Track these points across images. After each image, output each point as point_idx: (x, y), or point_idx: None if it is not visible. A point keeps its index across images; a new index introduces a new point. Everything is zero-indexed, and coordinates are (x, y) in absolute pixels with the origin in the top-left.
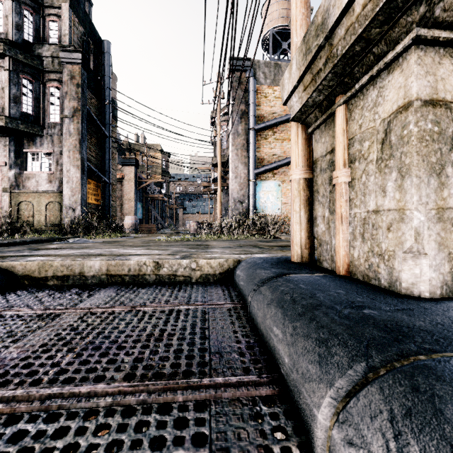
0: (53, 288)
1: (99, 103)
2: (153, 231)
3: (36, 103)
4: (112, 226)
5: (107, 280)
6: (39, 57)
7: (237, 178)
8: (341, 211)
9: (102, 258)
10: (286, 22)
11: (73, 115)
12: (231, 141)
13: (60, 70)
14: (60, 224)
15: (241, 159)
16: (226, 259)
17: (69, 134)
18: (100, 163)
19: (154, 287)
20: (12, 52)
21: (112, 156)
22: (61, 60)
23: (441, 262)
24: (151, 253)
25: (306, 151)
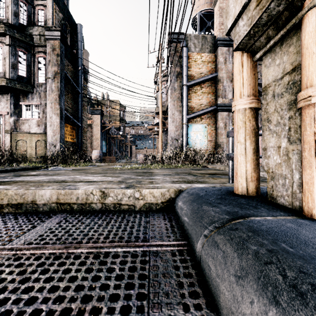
0: (4, 216)
1: (74, 69)
2: (113, 161)
3: (28, 69)
4: (83, 157)
5: (57, 208)
6: (30, 35)
7: (174, 122)
8: (315, 139)
9: (53, 187)
10: (210, 6)
11: (54, 77)
12: (169, 94)
13: (45, 44)
14: (44, 156)
15: (177, 108)
16: (168, 189)
17: (51, 90)
18: (74, 112)
19: (98, 217)
20: (11, 32)
21: (84, 107)
22: (45, 37)
23: None
24: (105, 179)
25: (251, 79)
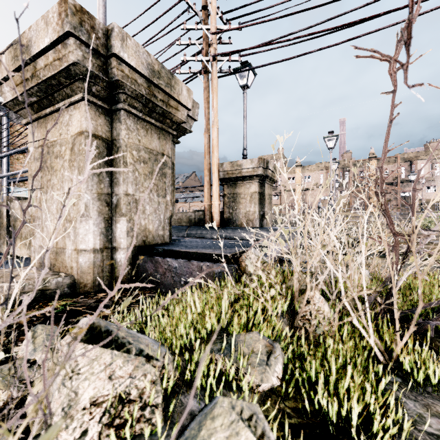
0: None
1: None
2: None
3: None
4: None
5: None
6: None
7: None
8: None
9: None
10: None
11: None
12: None
13: None
14: None
15: None
16: None
17: None
18: None
19: None
20: None
21: None
22: None
23: None
24: None
25: None
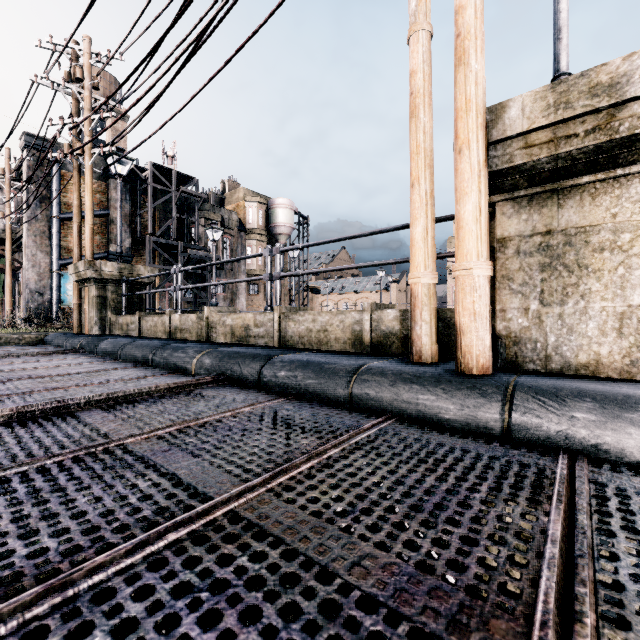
0: None
1: None
2: None
3: None
4: None
5: None
6: None
7: (35, 267)
8: (86, 316)
9: None
10: None
11: None
12: (26, 224)
13: None
14: None
15: (42, 247)
16: (40, 335)
17: None
18: None
19: (1, 346)
20: None
21: None
22: None
23: (101, 327)
24: None
25: (80, 293)
